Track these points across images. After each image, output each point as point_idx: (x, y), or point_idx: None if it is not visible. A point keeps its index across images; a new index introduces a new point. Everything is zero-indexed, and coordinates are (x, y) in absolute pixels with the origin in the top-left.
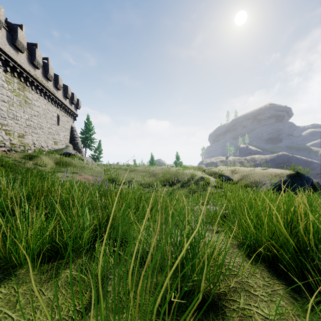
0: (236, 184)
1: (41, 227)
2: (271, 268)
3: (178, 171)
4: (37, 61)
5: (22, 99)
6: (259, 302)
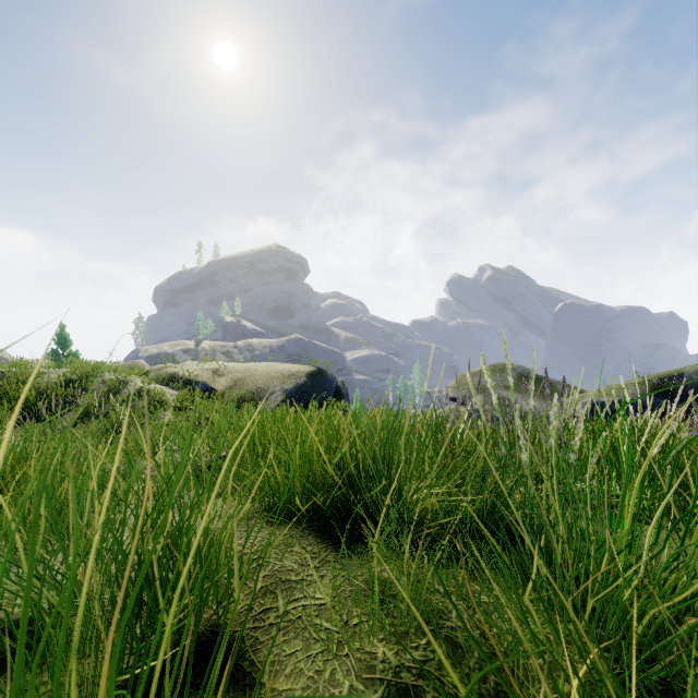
0: (224, 398)
1: None
2: (311, 529)
3: (69, 379)
4: None
5: None
6: (307, 588)
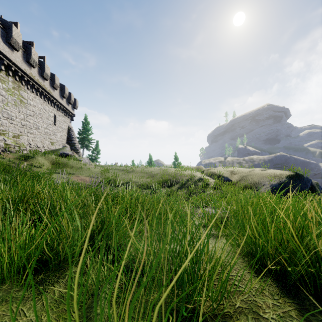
0: (236, 185)
1: (27, 236)
2: (279, 283)
3: (177, 172)
4: (33, 60)
5: (17, 98)
6: None
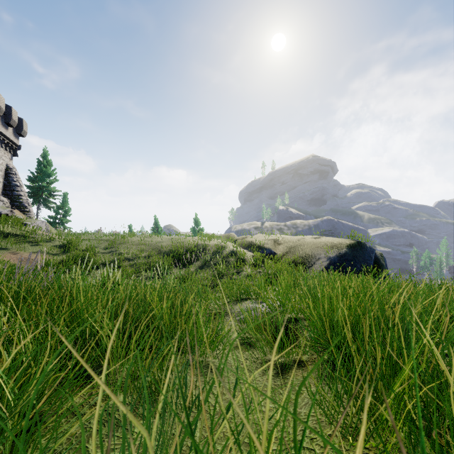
0: (282, 260)
1: None
2: None
3: (198, 243)
4: None
5: None
6: None
